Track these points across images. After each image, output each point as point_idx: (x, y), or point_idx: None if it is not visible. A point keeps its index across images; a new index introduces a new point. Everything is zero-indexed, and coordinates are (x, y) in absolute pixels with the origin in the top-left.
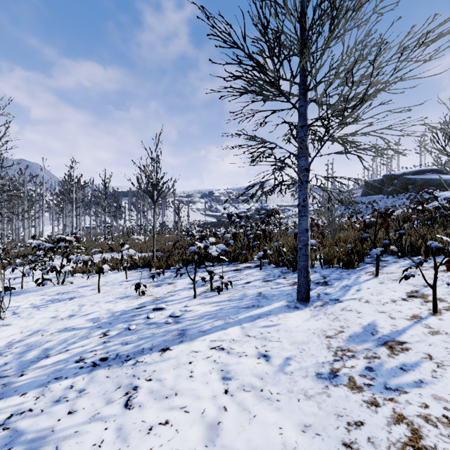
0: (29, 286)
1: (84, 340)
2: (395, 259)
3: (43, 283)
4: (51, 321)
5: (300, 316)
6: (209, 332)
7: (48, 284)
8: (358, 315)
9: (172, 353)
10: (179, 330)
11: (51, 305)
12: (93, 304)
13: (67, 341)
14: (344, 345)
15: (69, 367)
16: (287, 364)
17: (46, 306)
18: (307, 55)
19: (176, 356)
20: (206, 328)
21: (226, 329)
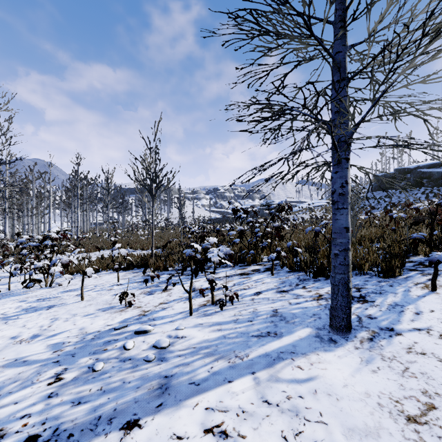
0: (18, 287)
1: (24, 388)
2: None
3: (28, 285)
4: (6, 345)
5: (344, 361)
6: (205, 387)
7: (37, 285)
8: None
9: (140, 436)
10: (162, 376)
11: (23, 316)
12: (68, 317)
13: (2, 388)
14: None
15: None
16: None
17: (17, 318)
18: None
19: None
20: (201, 377)
21: (231, 381)
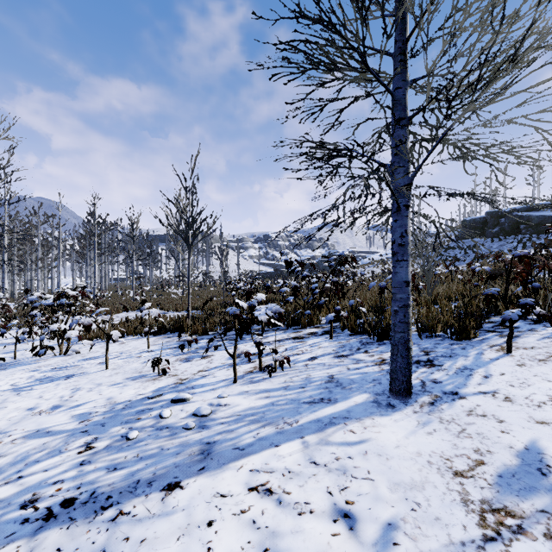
0: (26, 356)
1: (52, 457)
2: (529, 325)
3: (40, 352)
4: (24, 416)
5: (400, 424)
6: (250, 452)
7: (49, 353)
8: (500, 426)
9: (183, 496)
10: (203, 443)
11: (38, 387)
12: (92, 387)
13: (28, 457)
14: (495, 497)
15: (7, 518)
16: (390, 542)
17: (30, 389)
18: (409, 2)
19: (188, 505)
20: (246, 442)
21: (278, 445)
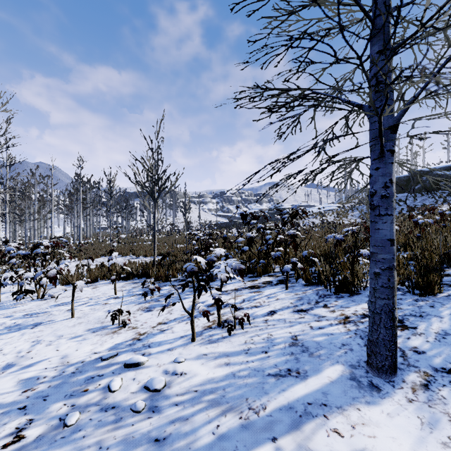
0: (9, 298)
1: None
2: None
3: (18, 297)
4: None
5: (397, 423)
6: None
7: (29, 296)
8: None
9: None
10: (151, 439)
11: (4, 337)
12: (52, 340)
13: None
14: None
15: None
16: None
17: None
18: None
19: None
20: (203, 443)
21: None
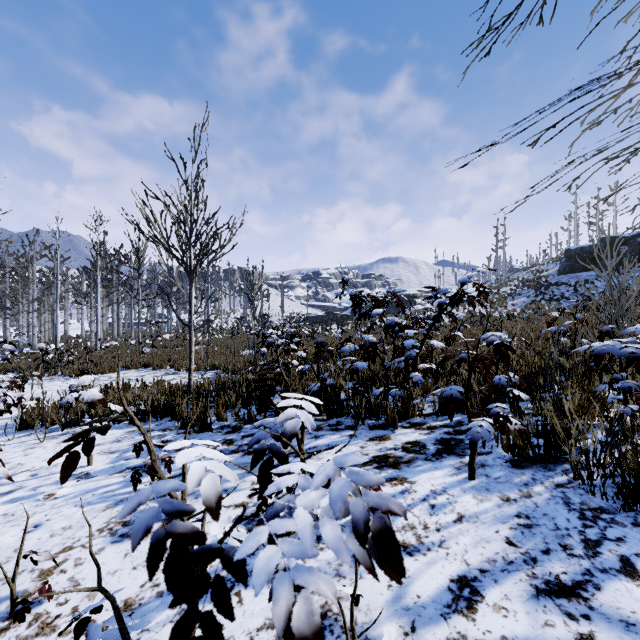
0: None
1: None
2: None
3: None
4: None
5: None
6: None
7: None
8: None
9: None
10: None
11: None
12: None
13: None
14: None
15: None
16: None
17: None
18: None
19: None
20: None
21: None
